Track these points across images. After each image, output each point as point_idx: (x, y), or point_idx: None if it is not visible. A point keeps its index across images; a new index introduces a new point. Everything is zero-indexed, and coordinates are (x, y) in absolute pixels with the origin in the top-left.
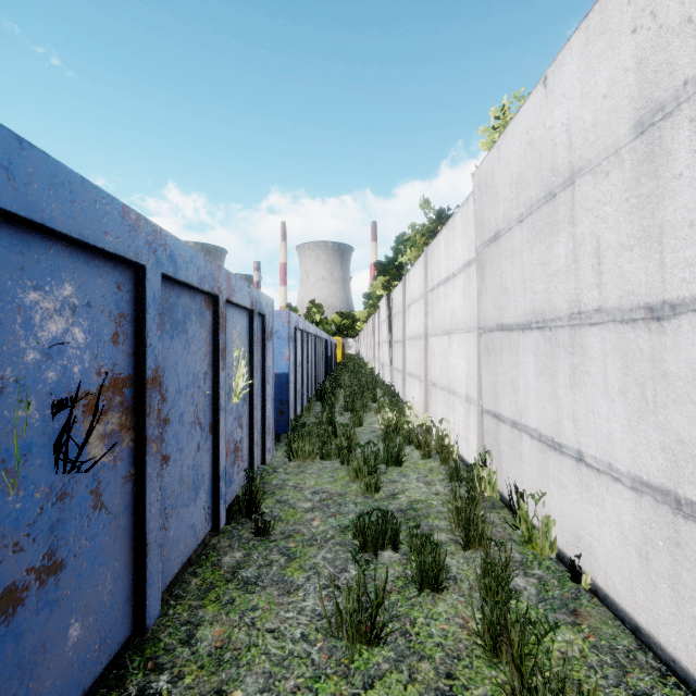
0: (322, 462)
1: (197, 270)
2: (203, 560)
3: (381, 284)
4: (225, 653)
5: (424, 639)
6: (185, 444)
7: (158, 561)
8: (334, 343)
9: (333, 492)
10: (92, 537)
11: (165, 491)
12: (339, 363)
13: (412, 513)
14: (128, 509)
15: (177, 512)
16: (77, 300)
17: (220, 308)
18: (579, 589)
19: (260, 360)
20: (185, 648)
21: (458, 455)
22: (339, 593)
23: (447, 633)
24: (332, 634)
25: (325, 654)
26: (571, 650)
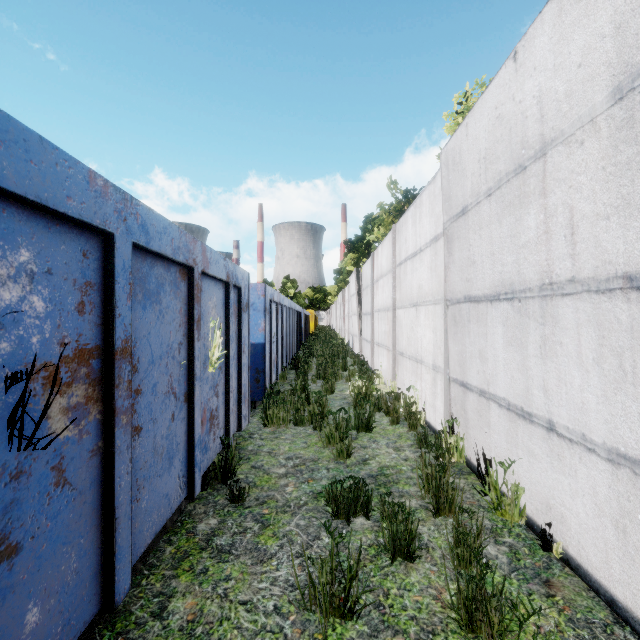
0: (296, 428)
1: (171, 241)
2: (179, 527)
3: (350, 260)
4: (197, 627)
5: (398, 612)
6: (158, 414)
7: (128, 535)
8: (307, 315)
9: (306, 457)
10: (54, 516)
11: (137, 462)
12: (312, 334)
13: (383, 479)
14: (96, 483)
15: (150, 483)
16: (36, 267)
17: (195, 279)
18: (550, 558)
19: (236, 331)
20: (156, 622)
21: (425, 421)
22: (312, 565)
23: (421, 605)
24: (305, 607)
25: (298, 628)
26: (547, 624)
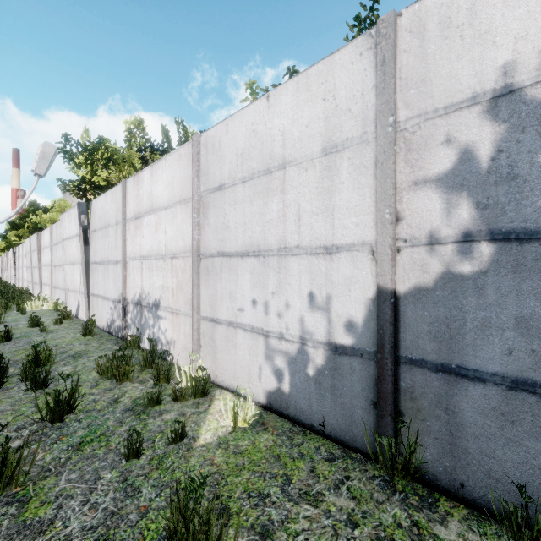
0: None
1: None
2: None
3: (14, 234)
4: None
5: None
6: None
7: None
8: None
9: None
10: None
11: None
12: None
13: None
14: None
15: None
16: None
17: None
18: None
19: None
20: None
21: None
22: None
23: None
24: None
25: None
26: None
